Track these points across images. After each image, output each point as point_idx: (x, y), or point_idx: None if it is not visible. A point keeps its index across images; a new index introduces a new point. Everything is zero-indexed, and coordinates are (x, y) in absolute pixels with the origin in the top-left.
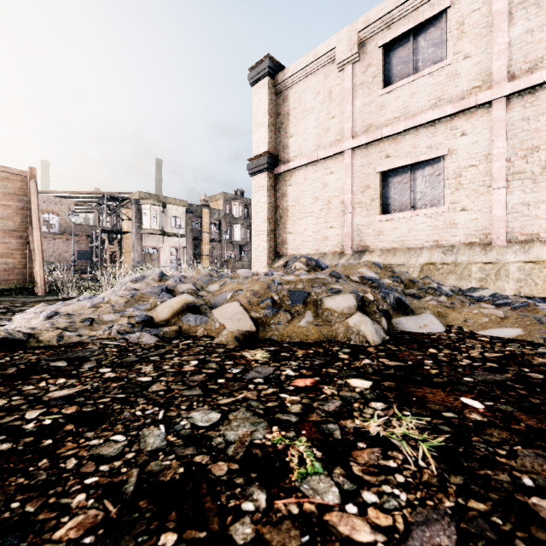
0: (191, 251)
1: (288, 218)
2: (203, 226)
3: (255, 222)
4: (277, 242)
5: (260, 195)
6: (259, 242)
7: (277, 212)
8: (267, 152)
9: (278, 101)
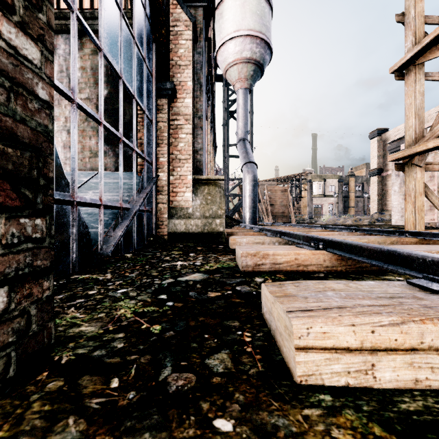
0: (341, 205)
1: (387, 194)
2: (350, 188)
3: (372, 196)
4: (382, 204)
5: (374, 185)
6: (373, 205)
7: (382, 191)
8: (376, 168)
9: (383, 145)
